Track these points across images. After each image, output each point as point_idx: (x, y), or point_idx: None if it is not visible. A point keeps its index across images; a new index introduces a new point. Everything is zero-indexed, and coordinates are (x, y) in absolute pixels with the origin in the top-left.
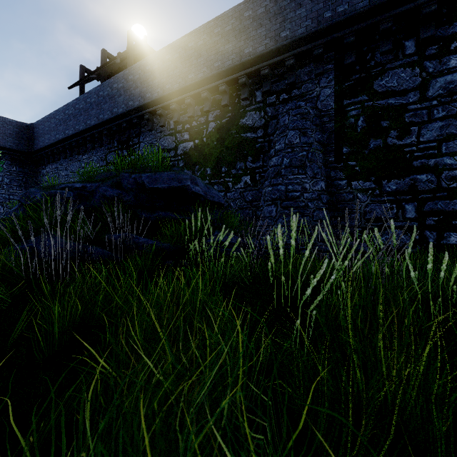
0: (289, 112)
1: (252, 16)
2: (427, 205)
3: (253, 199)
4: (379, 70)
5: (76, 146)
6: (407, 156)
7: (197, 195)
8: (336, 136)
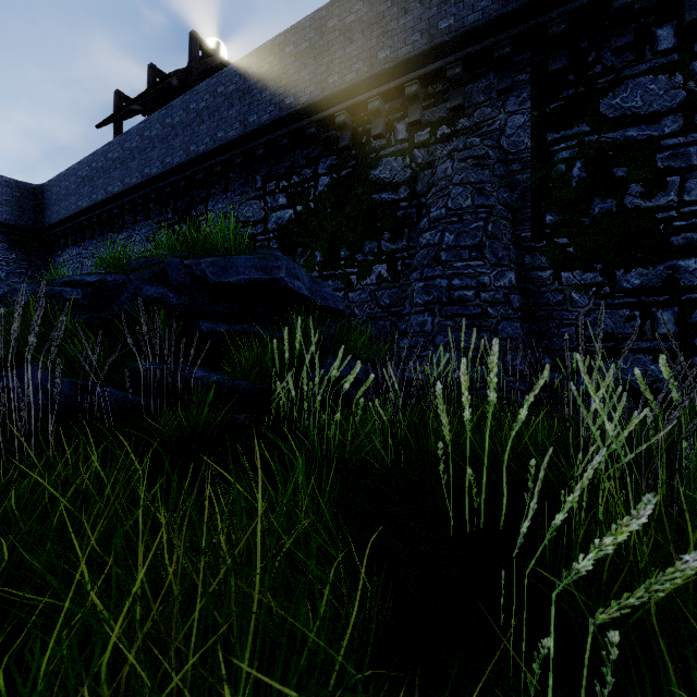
0: (453, 155)
1: None
2: (696, 312)
3: (392, 303)
4: (610, 80)
5: (109, 219)
6: (660, 226)
7: (297, 295)
8: (534, 195)
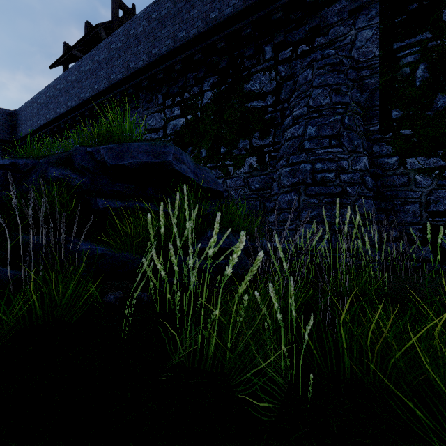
0: (313, 65)
1: None
2: None
3: (261, 187)
4: None
5: (58, 132)
6: None
7: (183, 177)
8: (381, 95)
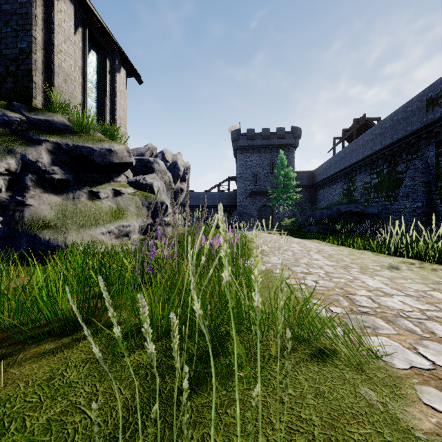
0: (410, 167)
1: (396, 119)
2: None
3: None
4: None
5: (331, 181)
6: None
7: (358, 212)
8: (435, 177)
